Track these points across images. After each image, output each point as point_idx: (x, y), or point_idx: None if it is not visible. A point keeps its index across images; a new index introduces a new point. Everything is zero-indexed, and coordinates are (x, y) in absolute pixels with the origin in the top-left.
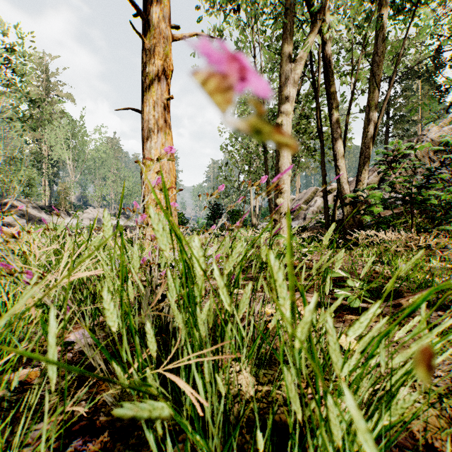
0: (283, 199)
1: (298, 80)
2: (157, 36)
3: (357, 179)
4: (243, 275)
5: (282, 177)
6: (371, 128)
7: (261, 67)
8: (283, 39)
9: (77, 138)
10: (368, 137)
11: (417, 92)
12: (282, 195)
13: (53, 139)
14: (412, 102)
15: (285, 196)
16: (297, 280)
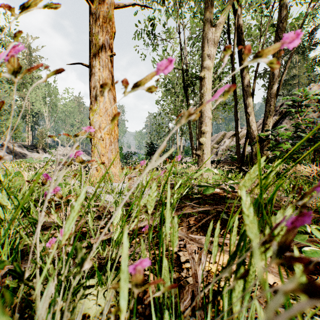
0: (205, 138)
1: (217, 41)
2: (102, 2)
3: (264, 122)
4: (176, 213)
5: (204, 120)
6: (276, 82)
7: (185, 42)
8: (205, 8)
9: (51, 96)
10: (273, 88)
11: (296, 64)
12: (204, 135)
13: (34, 97)
14: (293, 71)
15: (207, 136)
16: (228, 213)
